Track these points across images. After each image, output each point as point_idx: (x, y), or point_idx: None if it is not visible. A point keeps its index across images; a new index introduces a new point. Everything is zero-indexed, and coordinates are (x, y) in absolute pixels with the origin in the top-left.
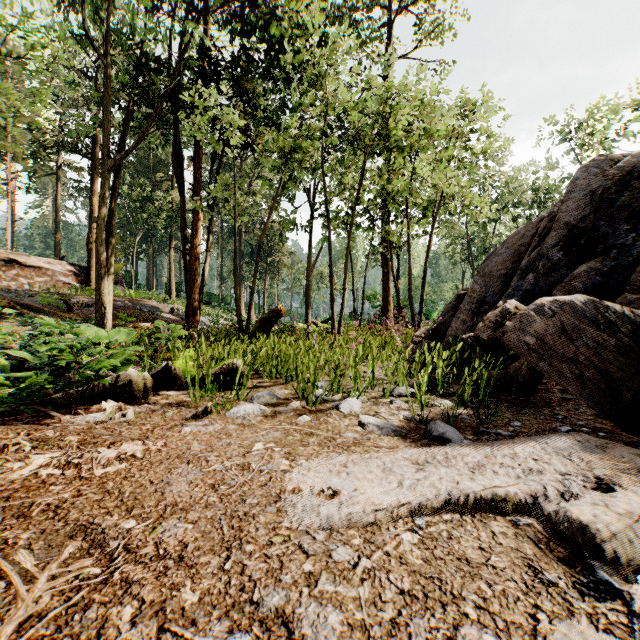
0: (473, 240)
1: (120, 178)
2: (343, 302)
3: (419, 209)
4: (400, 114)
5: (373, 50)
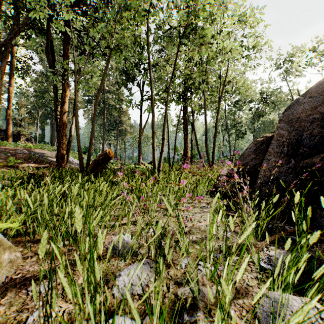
0: (228, 120)
1: (5, 62)
2: (162, 148)
3: (209, 91)
4: (206, 2)
5: (179, 1)
